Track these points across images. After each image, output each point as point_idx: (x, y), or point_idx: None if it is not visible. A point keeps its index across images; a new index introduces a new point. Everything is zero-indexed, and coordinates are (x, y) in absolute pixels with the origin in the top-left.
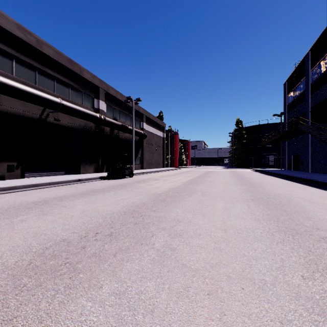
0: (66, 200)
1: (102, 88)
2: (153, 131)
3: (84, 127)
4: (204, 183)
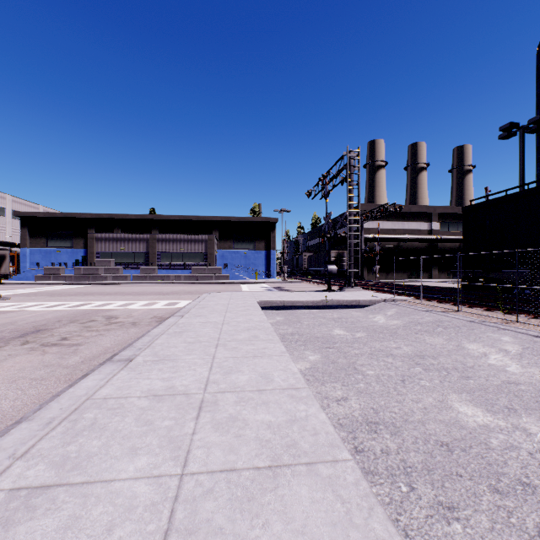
0: None
1: None
2: None
3: None
4: None
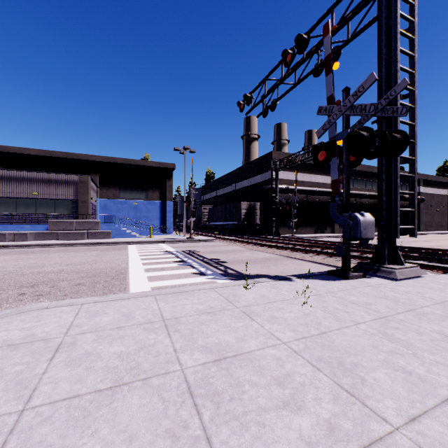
0: None
1: None
2: (432, 192)
3: (372, 203)
4: None
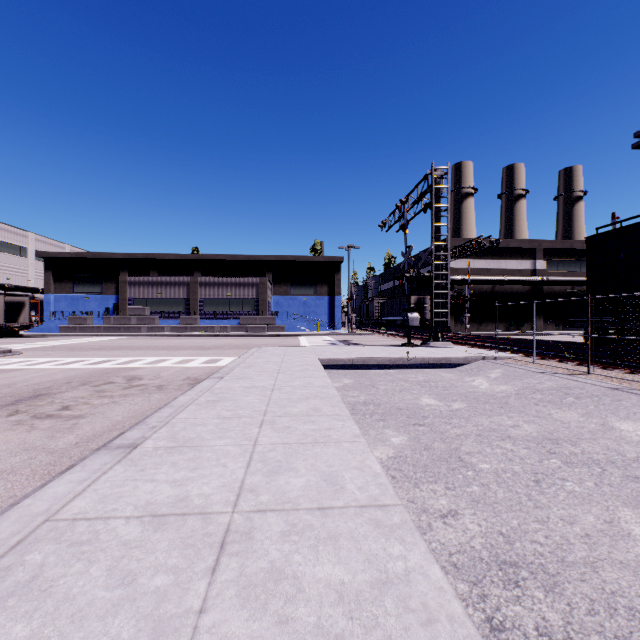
0: None
1: None
2: None
3: None
4: None
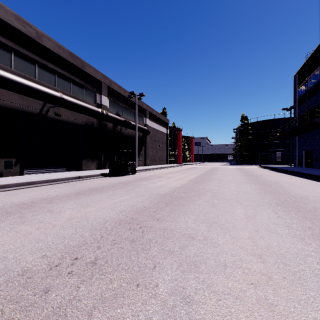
0: (56, 201)
1: (105, 83)
2: (156, 127)
3: (86, 123)
4: (212, 181)
